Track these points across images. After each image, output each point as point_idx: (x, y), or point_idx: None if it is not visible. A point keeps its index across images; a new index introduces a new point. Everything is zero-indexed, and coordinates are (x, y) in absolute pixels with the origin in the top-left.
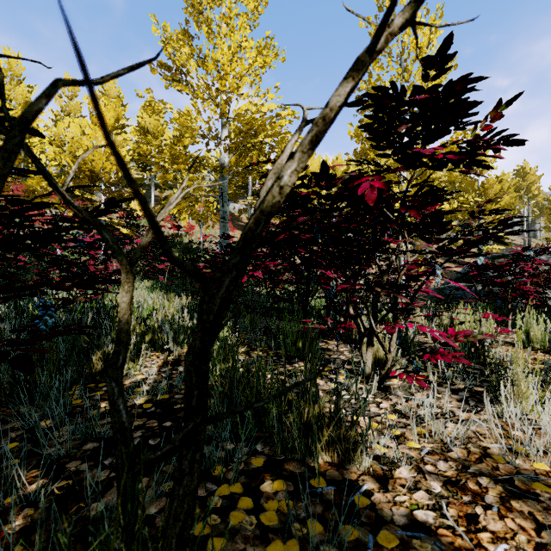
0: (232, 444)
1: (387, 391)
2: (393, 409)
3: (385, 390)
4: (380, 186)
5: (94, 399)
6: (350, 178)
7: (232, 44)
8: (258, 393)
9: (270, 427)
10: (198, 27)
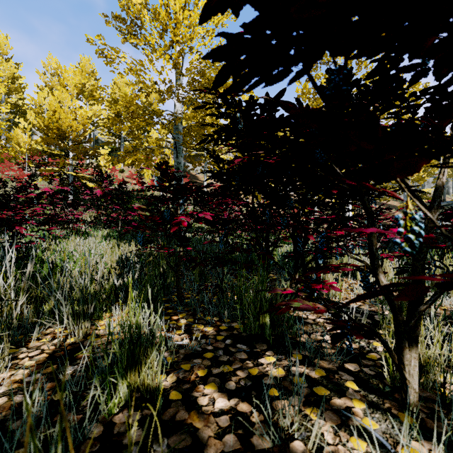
0: None
1: None
2: None
3: None
4: None
5: None
6: None
7: None
8: None
9: None
10: None
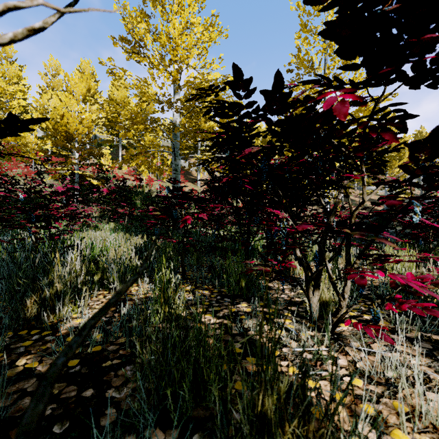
0: (162, 433)
1: (340, 340)
2: (355, 368)
3: (337, 339)
4: (352, 98)
5: (16, 352)
6: (307, 99)
7: (183, 20)
8: (197, 360)
9: (212, 402)
10: (153, 6)
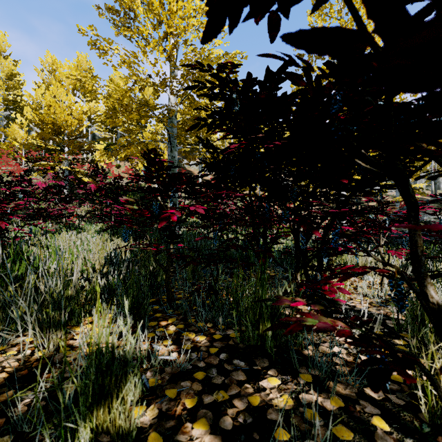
0: None
1: None
2: None
3: None
4: None
5: None
6: None
7: None
8: None
9: None
10: None
